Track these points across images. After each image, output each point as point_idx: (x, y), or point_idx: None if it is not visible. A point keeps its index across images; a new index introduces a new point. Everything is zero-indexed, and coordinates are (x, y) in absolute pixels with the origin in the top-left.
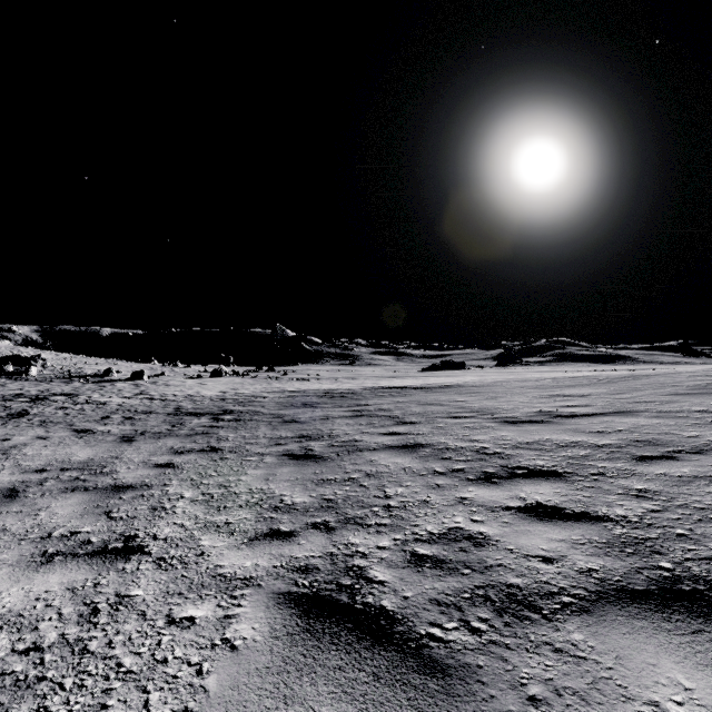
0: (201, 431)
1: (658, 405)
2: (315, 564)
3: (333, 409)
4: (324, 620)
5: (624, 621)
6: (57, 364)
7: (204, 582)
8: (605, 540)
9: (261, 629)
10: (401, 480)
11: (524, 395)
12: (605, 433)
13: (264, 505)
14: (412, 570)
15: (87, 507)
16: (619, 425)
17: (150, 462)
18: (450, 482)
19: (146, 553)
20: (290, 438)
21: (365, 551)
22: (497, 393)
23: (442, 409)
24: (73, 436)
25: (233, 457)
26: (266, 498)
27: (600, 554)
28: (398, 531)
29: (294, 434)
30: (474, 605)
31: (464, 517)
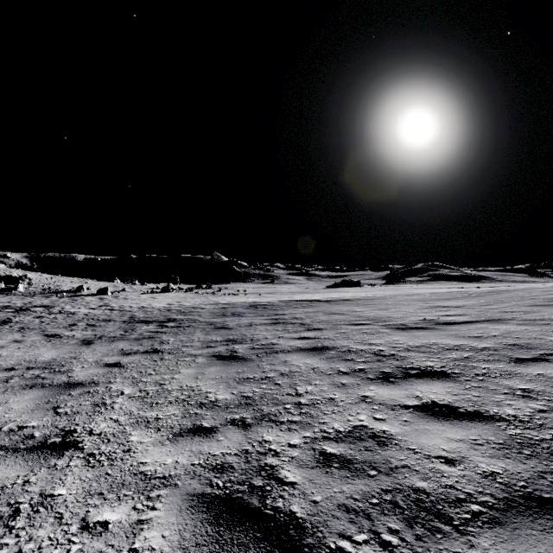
0: (148, 335)
1: (522, 314)
2: (230, 462)
3: (255, 318)
4: (233, 528)
5: (540, 536)
6: (40, 282)
7: (125, 481)
8: (502, 440)
9: (171, 537)
10: (310, 379)
11: (410, 306)
12: (482, 338)
13: (191, 402)
14: (320, 470)
15: (39, 403)
16: (492, 331)
17: (102, 362)
18: (352, 381)
19: (79, 448)
20: (219, 342)
21: (277, 449)
22: (388, 304)
23: (343, 318)
24: (44, 340)
25: (170, 358)
26: (193, 395)
27: (499, 456)
28: (308, 428)
29: (222, 338)
30: (383, 513)
31: (367, 415)
